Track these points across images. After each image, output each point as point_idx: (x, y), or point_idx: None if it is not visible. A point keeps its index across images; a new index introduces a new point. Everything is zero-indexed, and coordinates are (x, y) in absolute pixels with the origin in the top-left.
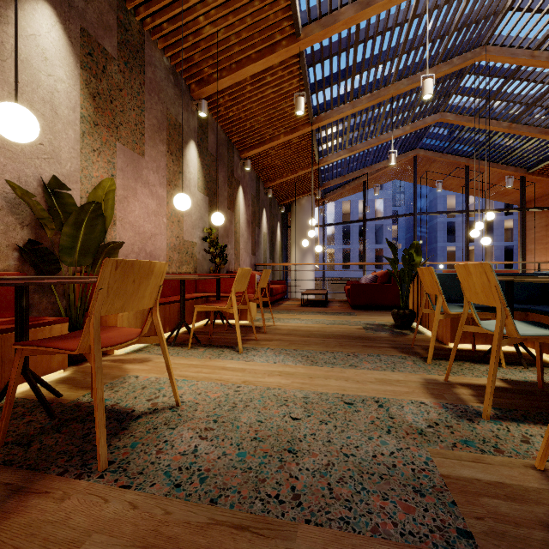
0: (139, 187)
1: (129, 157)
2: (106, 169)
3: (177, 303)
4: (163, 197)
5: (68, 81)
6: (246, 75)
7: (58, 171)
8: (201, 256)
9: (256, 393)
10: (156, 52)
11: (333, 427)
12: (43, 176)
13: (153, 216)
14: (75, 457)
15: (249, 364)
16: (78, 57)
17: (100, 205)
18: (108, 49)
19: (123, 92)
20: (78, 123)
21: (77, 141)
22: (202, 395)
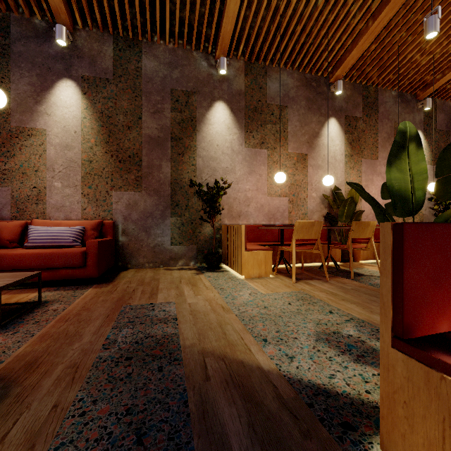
0: (374, 177)
1: (368, 163)
2: (356, 174)
3: None
4: None
5: (340, 144)
6: None
7: (336, 183)
8: (427, 212)
9: None
10: (386, 93)
11: None
12: (331, 187)
13: None
14: (345, 276)
15: None
16: (344, 130)
17: (353, 198)
18: (357, 115)
19: (365, 131)
20: (344, 159)
21: (343, 167)
22: None
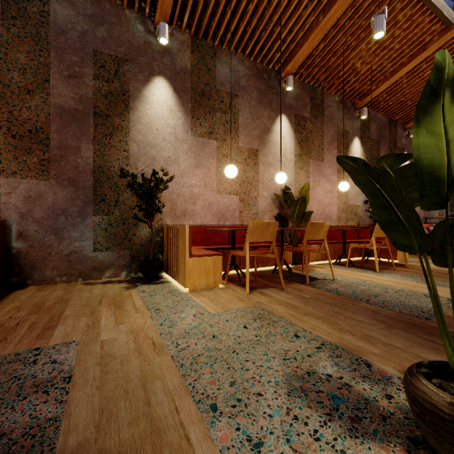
0: (321, 179)
1: (315, 165)
2: (305, 175)
3: (342, 243)
4: (335, 181)
5: (290, 142)
6: (399, 76)
7: (287, 182)
8: (363, 214)
9: (373, 284)
10: (330, 98)
11: (404, 297)
12: (282, 186)
13: (329, 193)
14: (300, 281)
15: (378, 277)
16: (294, 128)
17: (304, 197)
18: (306, 115)
19: (312, 132)
20: (294, 159)
21: (293, 167)
22: (346, 280)
